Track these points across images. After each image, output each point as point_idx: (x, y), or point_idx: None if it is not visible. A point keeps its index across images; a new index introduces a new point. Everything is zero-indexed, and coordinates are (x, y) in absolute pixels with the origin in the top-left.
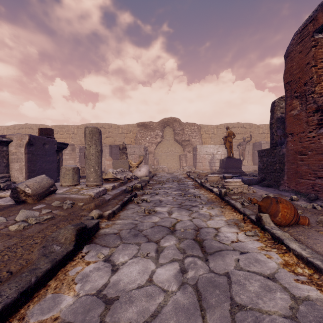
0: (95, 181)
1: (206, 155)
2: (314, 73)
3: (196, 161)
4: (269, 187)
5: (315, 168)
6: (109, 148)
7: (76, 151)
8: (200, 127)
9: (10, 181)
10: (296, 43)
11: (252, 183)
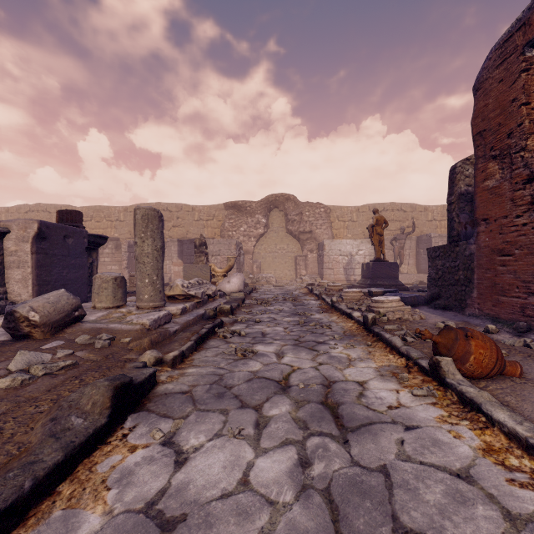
0: (151, 301)
1: (340, 257)
2: (525, 117)
3: (323, 267)
4: (446, 311)
5: (526, 278)
6: (178, 245)
7: (122, 250)
8: (330, 211)
9: (6, 301)
10: (494, 65)
11: (418, 303)
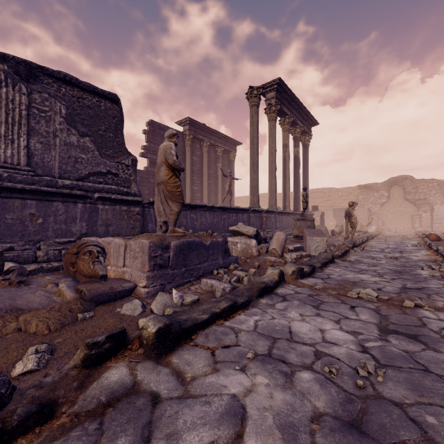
0: None
1: None
2: None
3: (432, 222)
4: None
5: None
6: (333, 211)
7: None
8: (442, 184)
9: None
10: None
11: None
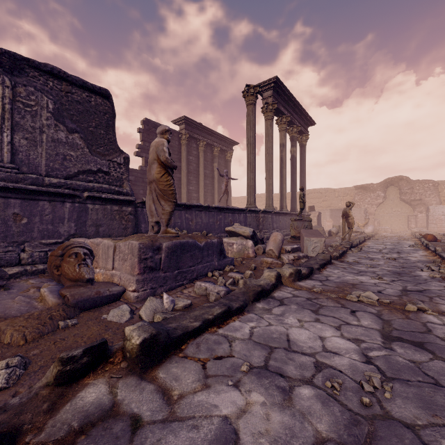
0: None
1: (442, 216)
2: None
3: (428, 223)
4: None
5: None
6: (329, 212)
7: None
8: (437, 184)
9: None
10: None
11: None
